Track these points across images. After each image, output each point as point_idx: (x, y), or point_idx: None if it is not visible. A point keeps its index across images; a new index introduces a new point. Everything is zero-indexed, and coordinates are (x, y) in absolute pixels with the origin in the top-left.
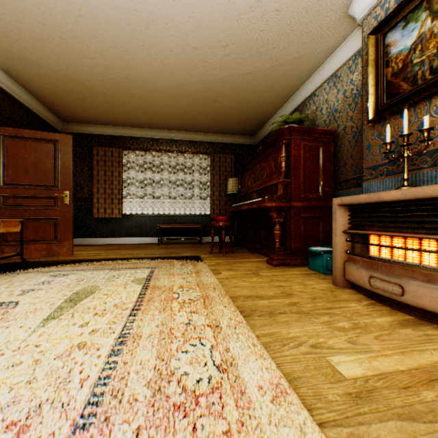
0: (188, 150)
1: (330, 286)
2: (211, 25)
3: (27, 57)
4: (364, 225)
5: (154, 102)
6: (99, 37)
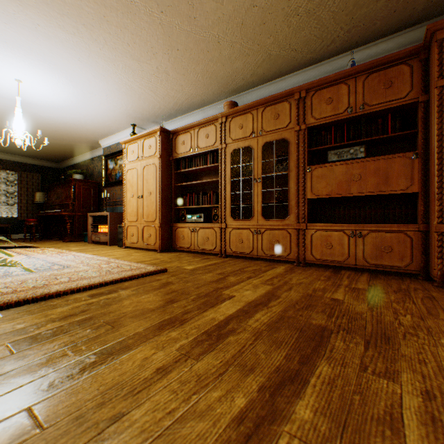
0: None
1: (87, 244)
2: (30, 128)
3: None
4: (97, 222)
5: None
6: None
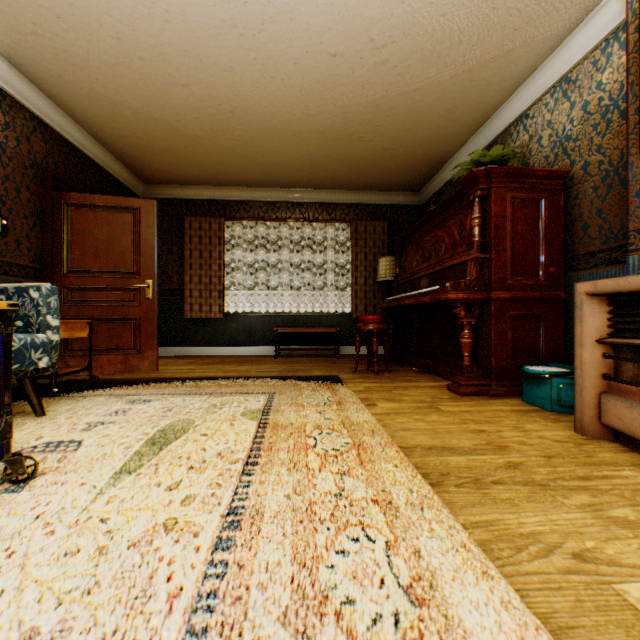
0: (318, 218)
1: (571, 435)
2: (359, 15)
3: (97, 91)
4: None
5: (269, 147)
6: (193, 52)
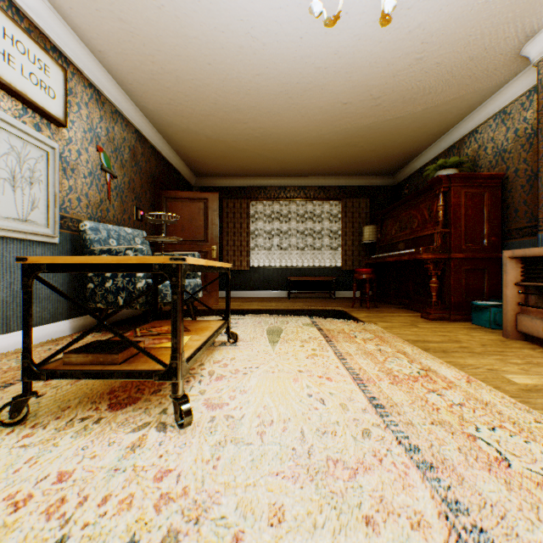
0: (317, 197)
1: (499, 338)
2: (365, 84)
3: (190, 129)
4: (538, 277)
5: (289, 153)
6: (257, 107)
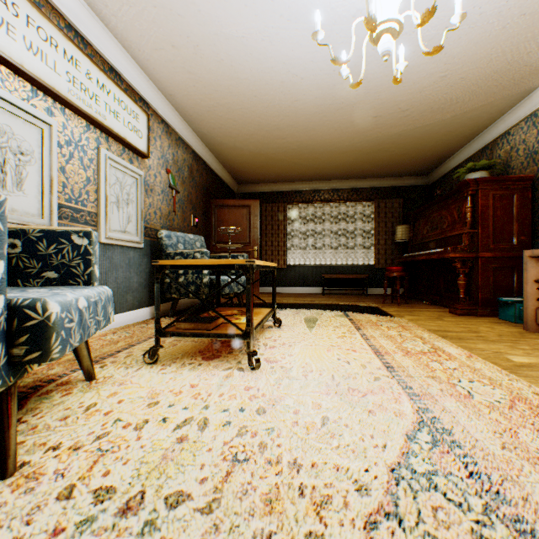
0: (350, 199)
1: (519, 330)
2: (393, 100)
3: (236, 146)
4: None
5: (323, 160)
6: (295, 125)
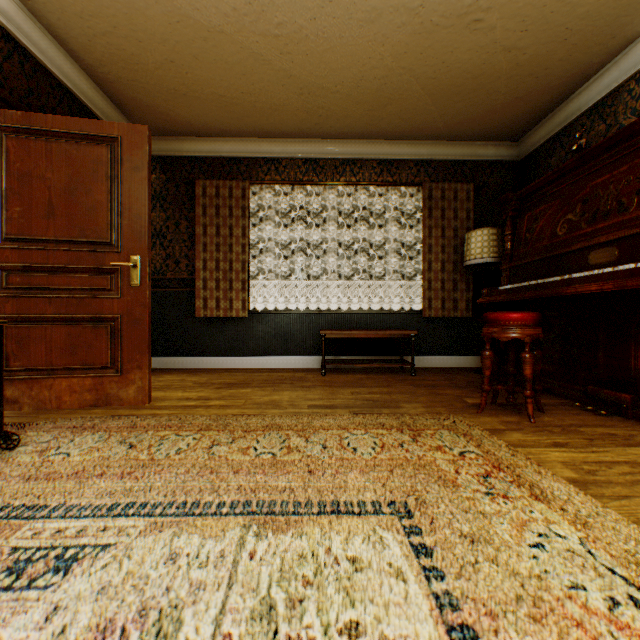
0: (376, 180)
1: None
2: None
3: None
4: None
5: (323, 52)
6: None
